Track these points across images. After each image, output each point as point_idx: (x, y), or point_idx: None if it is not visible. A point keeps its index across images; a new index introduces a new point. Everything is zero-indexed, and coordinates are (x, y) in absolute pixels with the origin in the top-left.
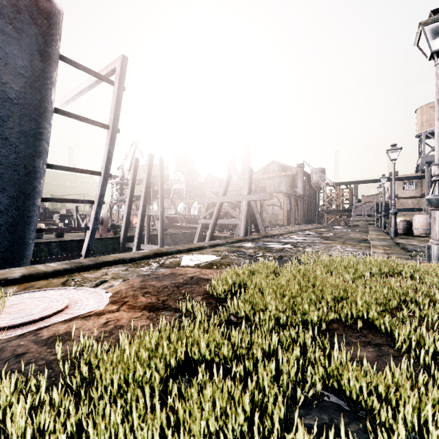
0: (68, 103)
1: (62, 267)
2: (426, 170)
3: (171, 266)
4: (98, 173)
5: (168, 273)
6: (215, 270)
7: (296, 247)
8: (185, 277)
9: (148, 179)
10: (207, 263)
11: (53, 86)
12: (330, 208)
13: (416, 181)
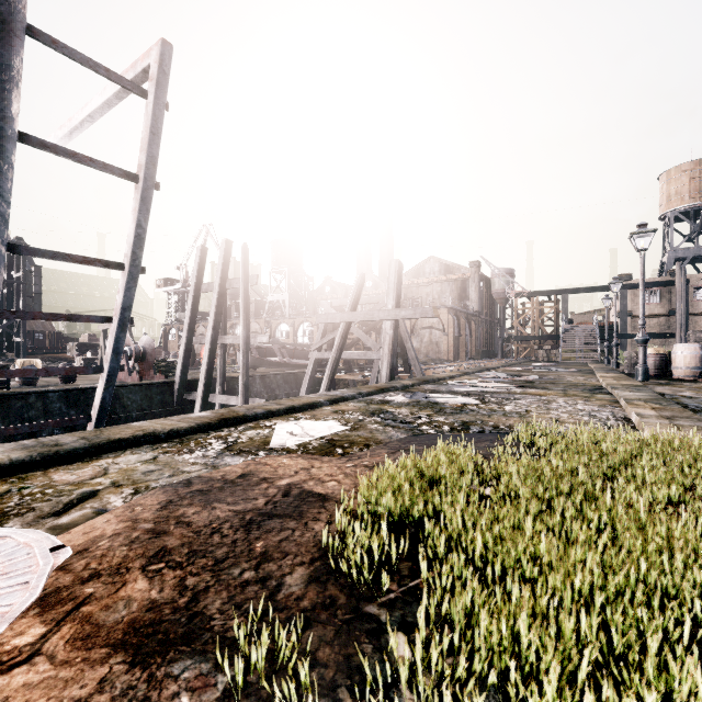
0: (68, 139)
1: (8, 458)
2: (678, 272)
3: (249, 449)
4: (118, 265)
5: (235, 475)
6: (339, 463)
7: (486, 404)
8: (272, 489)
9: (222, 282)
10: (323, 440)
11: (14, 86)
12: (524, 333)
13: (660, 289)
